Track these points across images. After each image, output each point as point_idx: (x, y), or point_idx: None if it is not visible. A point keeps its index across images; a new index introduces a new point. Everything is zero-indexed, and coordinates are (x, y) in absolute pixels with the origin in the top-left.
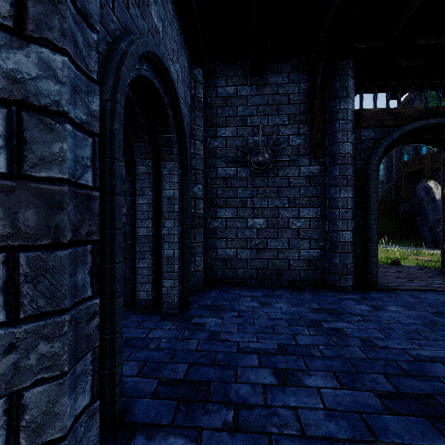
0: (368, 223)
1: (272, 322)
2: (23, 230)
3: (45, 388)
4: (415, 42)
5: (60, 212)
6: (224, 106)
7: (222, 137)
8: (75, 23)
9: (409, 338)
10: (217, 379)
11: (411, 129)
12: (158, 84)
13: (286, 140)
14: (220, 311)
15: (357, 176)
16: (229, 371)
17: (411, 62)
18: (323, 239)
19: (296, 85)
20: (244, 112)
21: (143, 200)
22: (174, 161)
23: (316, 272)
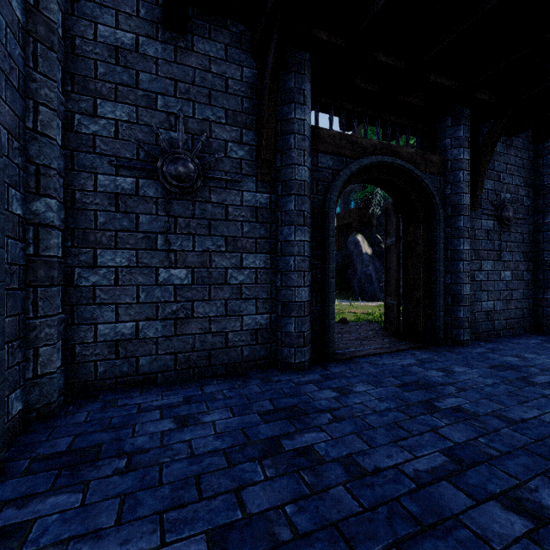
0: (326, 276)
1: (197, 466)
2: None
3: None
4: (376, 55)
5: None
6: (111, 63)
7: (108, 118)
8: None
9: (394, 439)
10: None
11: (369, 164)
12: None
13: (223, 148)
14: (85, 464)
15: (314, 215)
16: None
17: (367, 84)
18: (274, 299)
19: (237, 68)
20: (151, 85)
21: None
22: None
23: (264, 346)
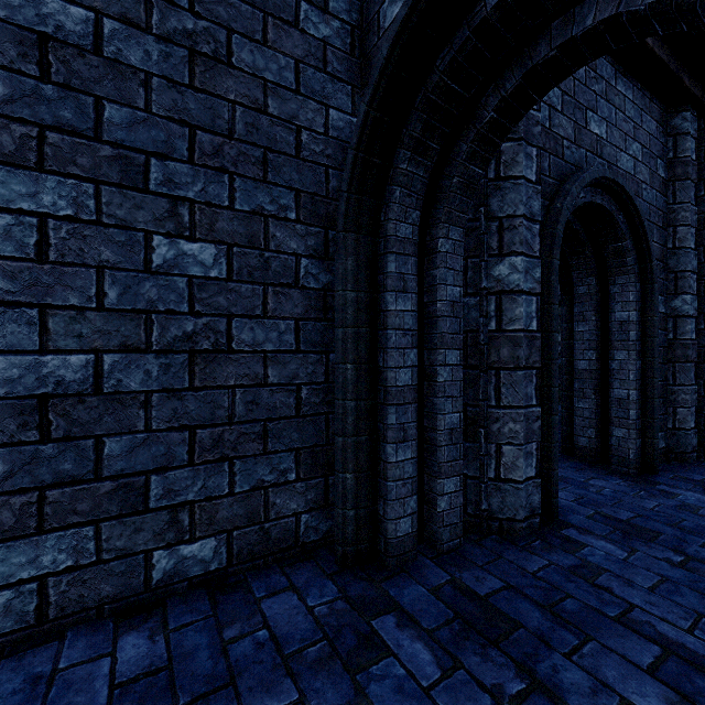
0: None
1: None
2: (502, 359)
3: (512, 448)
4: None
5: (519, 349)
6: None
7: None
8: (526, 229)
9: None
10: (672, 535)
11: None
12: (600, 198)
13: None
14: None
15: None
16: (696, 537)
17: None
18: None
19: None
20: None
21: (583, 327)
22: (629, 274)
23: None
